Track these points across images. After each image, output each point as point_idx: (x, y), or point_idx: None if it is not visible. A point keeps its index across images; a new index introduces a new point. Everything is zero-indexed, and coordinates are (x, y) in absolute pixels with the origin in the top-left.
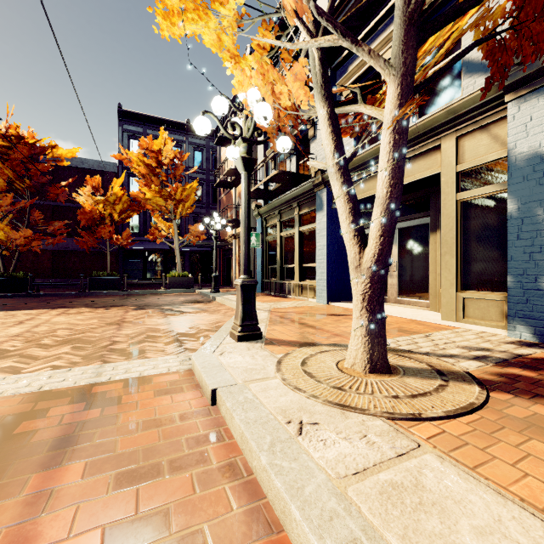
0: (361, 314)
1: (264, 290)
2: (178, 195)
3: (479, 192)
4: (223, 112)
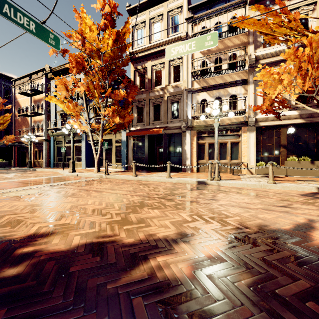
0: (96, 165)
1: (55, 166)
2: (2, 120)
3: (118, 144)
4: (68, 127)
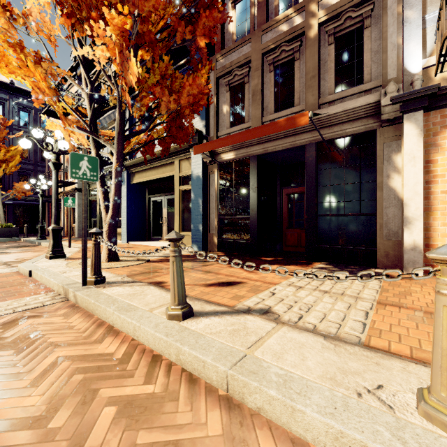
0: (106, 239)
1: (88, 236)
2: (1, 155)
3: (186, 187)
4: (40, 137)
